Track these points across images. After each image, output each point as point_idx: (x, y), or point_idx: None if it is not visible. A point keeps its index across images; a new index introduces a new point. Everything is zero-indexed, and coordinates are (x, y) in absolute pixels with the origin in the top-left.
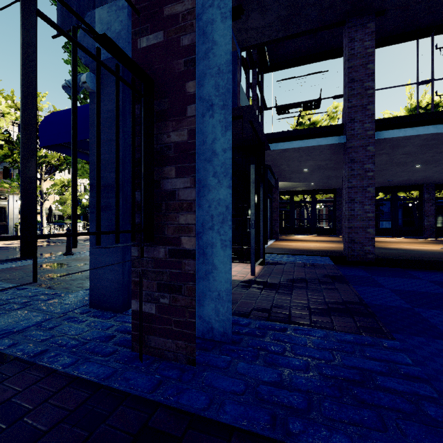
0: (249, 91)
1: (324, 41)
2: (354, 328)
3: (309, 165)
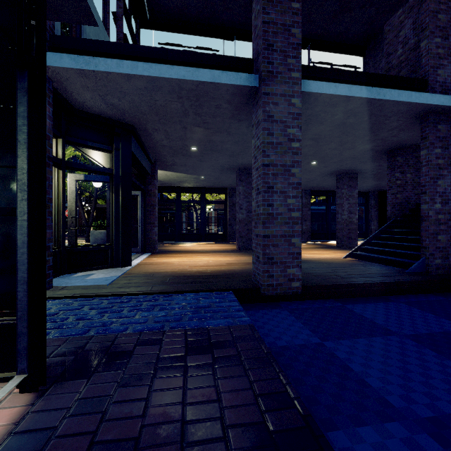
0: (106, 11)
1: (215, 10)
2: None
3: (198, 140)
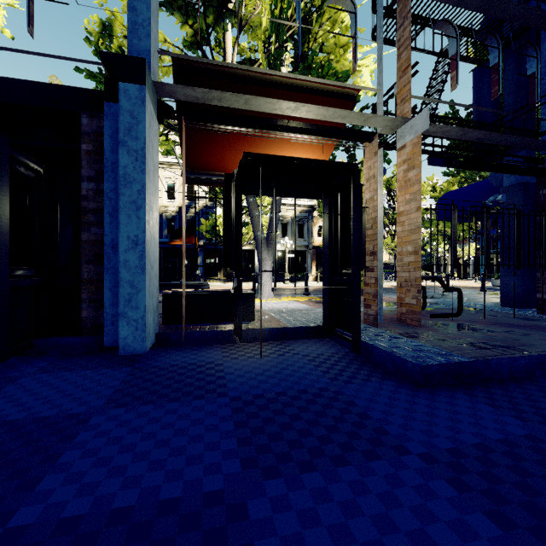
0: None
1: None
2: None
3: None
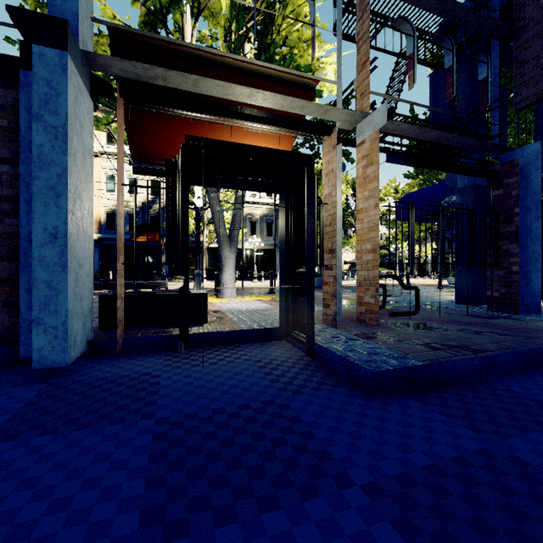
0: None
1: None
2: None
3: None
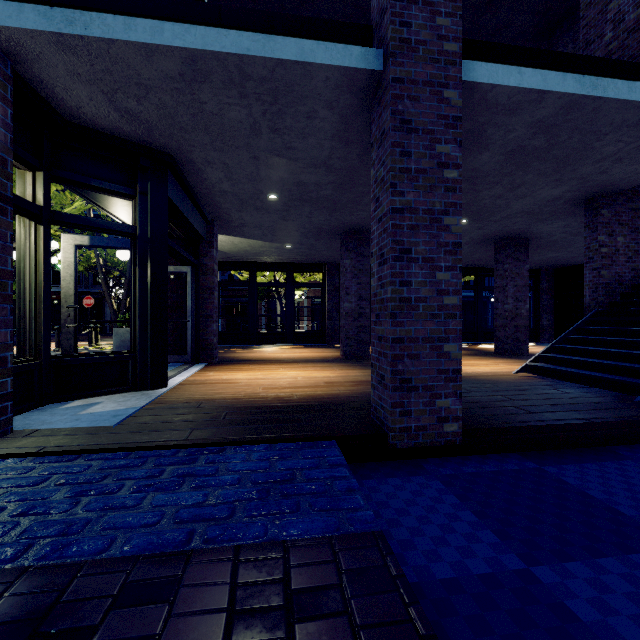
0: None
1: None
2: None
3: (279, 182)
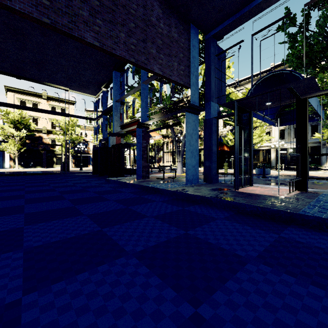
0: None
1: None
2: (173, 189)
3: None
